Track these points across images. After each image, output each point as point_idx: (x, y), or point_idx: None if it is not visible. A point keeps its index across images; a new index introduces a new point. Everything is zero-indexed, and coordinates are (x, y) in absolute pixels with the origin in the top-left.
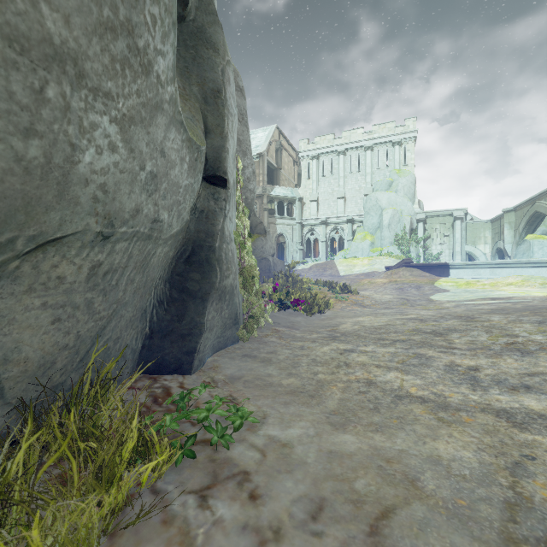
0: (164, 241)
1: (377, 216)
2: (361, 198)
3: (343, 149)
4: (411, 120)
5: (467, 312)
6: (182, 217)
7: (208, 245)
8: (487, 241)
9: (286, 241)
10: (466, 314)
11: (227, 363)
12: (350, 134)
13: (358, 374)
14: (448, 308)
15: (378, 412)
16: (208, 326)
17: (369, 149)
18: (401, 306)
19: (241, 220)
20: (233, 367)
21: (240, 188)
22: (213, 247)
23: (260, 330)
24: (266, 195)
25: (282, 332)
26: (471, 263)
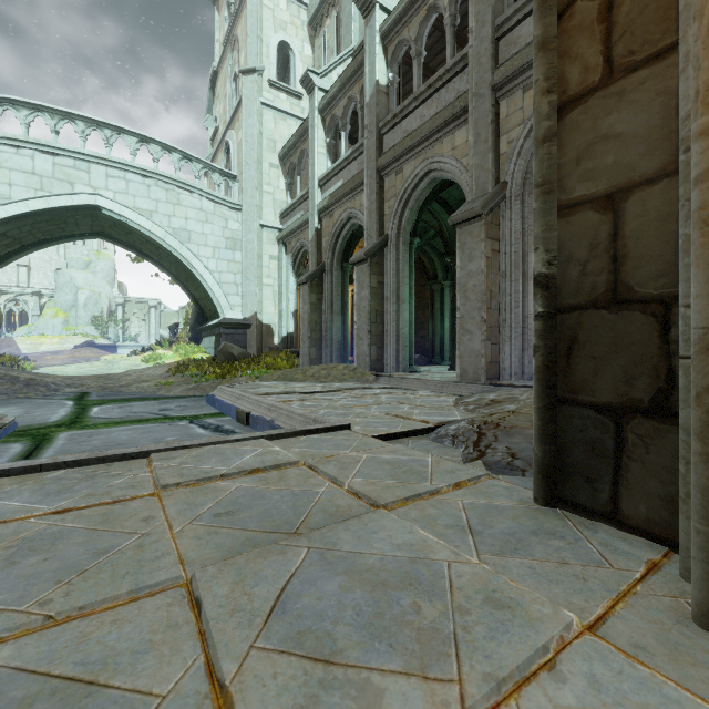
0: None
1: (72, 294)
2: (53, 271)
3: None
4: None
5: None
6: None
7: None
8: None
9: None
10: None
11: None
12: None
13: None
14: None
15: None
16: None
17: None
18: None
19: None
20: None
21: None
22: None
23: None
24: None
25: None
26: (129, 345)
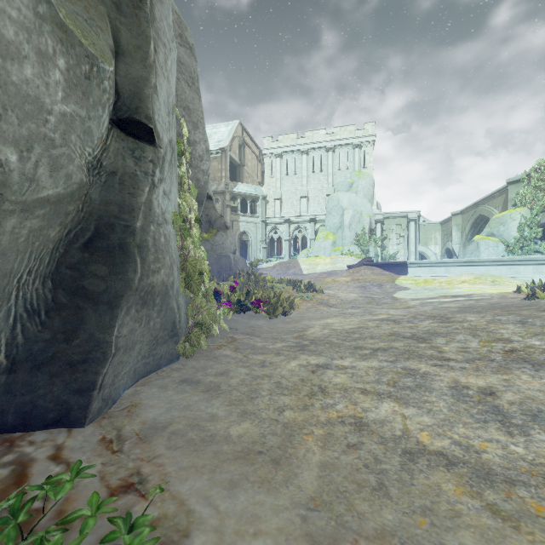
0: (21, 206)
1: (338, 216)
2: (324, 198)
3: (306, 148)
4: (370, 125)
5: (437, 311)
6: (66, 172)
7: (124, 224)
8: (437, 242)
9: (250, 239)
10: (437, 313)
11: (154, 397)
12: (313, 134)
13: (340, 408)
14: (415, 306)
15: (387, 496)
16: (121, 344)
17: (331, 150)
18: (367, 305)
19: (186, 200)
20: (161, 403)
21: (186, 161)
22: (131, 227)
23: (211, 339)
24: (228, 191)
25: (239, 342)
26: (427, 262)
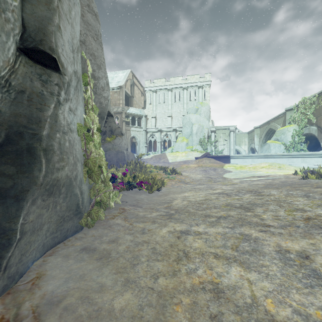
0: None
1: (190, 128)
2: (181, 117)
3: (170, 87)
4: (208, 75)
5: (251, 187)
6: None
7: (32, 132)
8: (246, 143)
9: (137, 141)
10: (252, 188)
11: (57, 267)
12: (175, 79)
13: (201, 273)
14: (237, 183)
15: None
16: (27, 229)
17: (185, 89)
18: (208, 182)
19: (89, 115)
20: (61, 274)
21: (90, 89)
22: (38, 135)
23: (108, 211)
24: (124, 112)
25: (128, 212)
26: (242, 155)
